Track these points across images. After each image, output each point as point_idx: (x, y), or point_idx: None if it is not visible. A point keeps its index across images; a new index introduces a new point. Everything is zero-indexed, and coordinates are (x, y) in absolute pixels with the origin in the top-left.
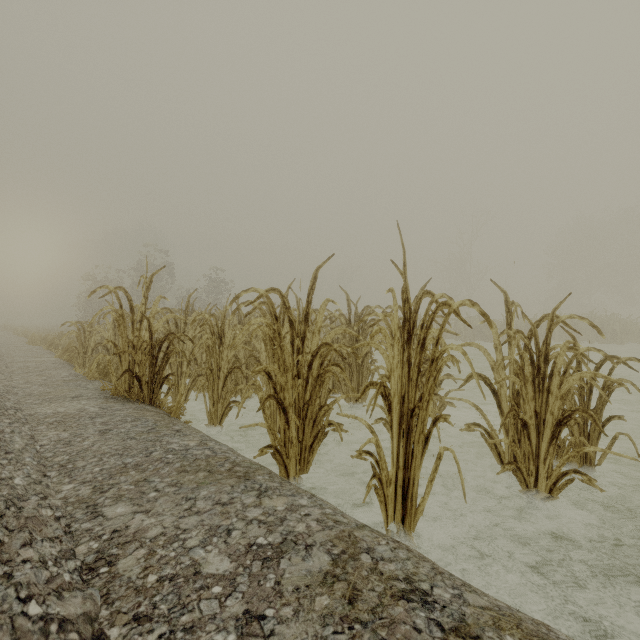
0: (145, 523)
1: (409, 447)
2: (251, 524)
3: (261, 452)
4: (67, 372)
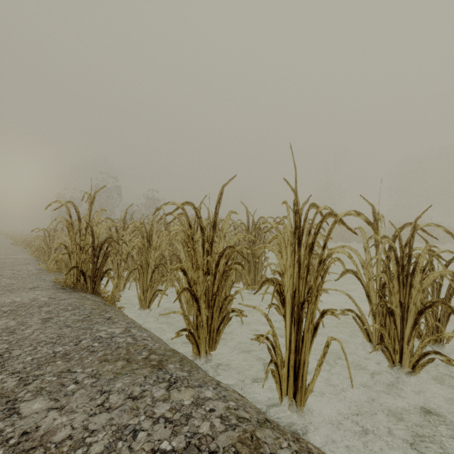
0: (56, 423)
1: (300, 334)
2: (157, 423)
3: (177, 334)
4: (33, 267)
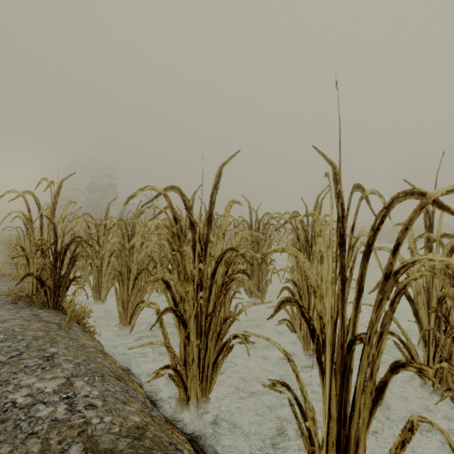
0: None
1: (346, 393)
2: None
3: (156, 375)
4: None
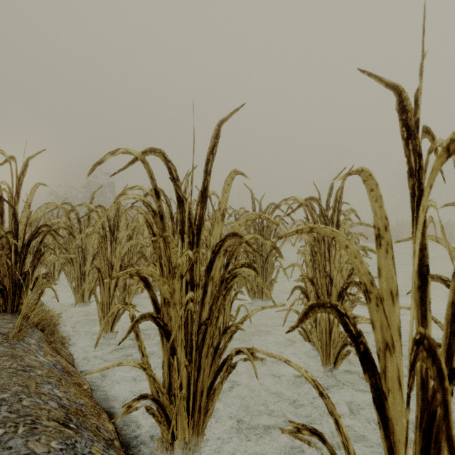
0: None
1: None
2: None
3: (127, 409)
4: None
